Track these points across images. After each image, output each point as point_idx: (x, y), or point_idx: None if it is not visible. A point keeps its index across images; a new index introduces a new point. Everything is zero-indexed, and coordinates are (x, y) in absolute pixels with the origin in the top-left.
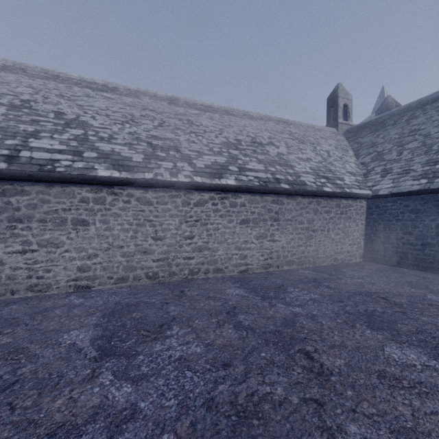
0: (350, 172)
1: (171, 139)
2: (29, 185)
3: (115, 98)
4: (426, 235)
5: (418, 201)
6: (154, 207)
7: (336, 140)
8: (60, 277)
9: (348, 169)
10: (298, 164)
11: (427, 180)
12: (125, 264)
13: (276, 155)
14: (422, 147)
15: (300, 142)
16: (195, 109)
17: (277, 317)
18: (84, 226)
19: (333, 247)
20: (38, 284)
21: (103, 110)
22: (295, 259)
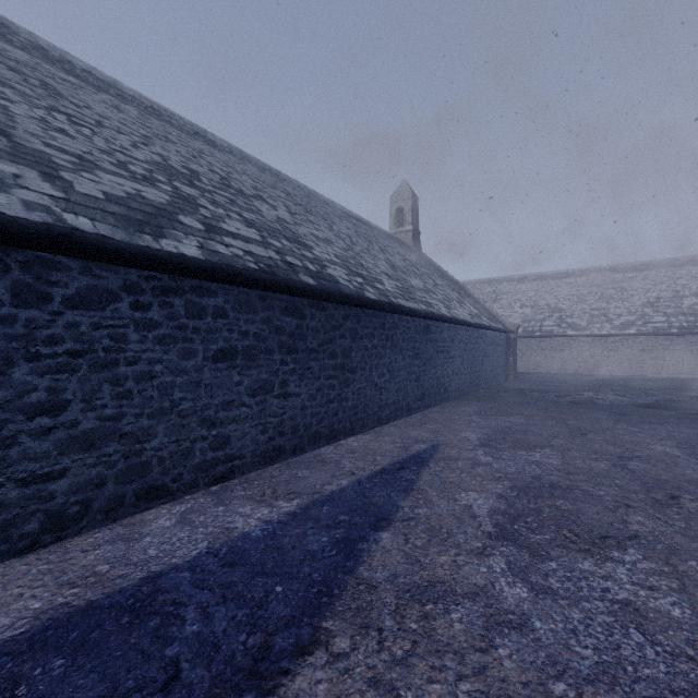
0: None
1: (603, 309)
2: (545, 339)
3: (572, 282)
4: None
5: None
6: (590, 344)
7: None
8: (555, 368)
9: None
10: None
11: None
12: (577, 365)
13: (688, 306)
14: None
15: None
16: (633, 271)
17: (625, 378)
18: (562, 351)
19: None
20: (548, 369)
21: (566, 296)
22: (684, 372)
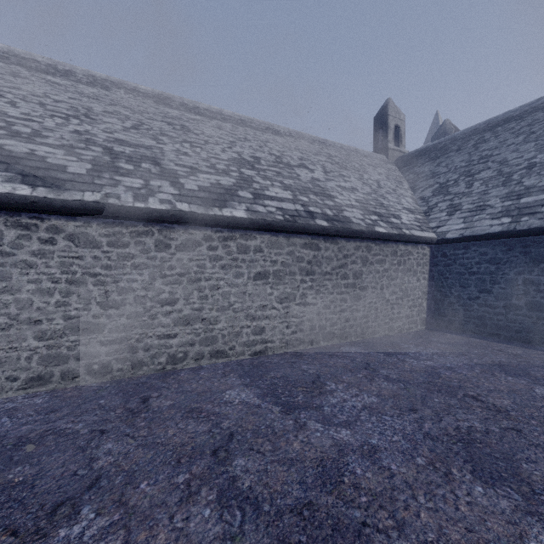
0: (408, 208)
1: (148, 147)
2: None
3: (66, 84)
4: (510, 294)
5: (500, 247)
6: (103, 251)
7: (387, 169)
8: None
9: (404, 204)
10: (339, 195)
11: (511, 218)
12: (44, 352)
13: (310, 180)
14: (499, 177)
15: (341, 167)
16: (196, 114)
17: (308, 460)
18: None
19: (387, 312)
20: None
21: (36, 96)
22: (336, 331)
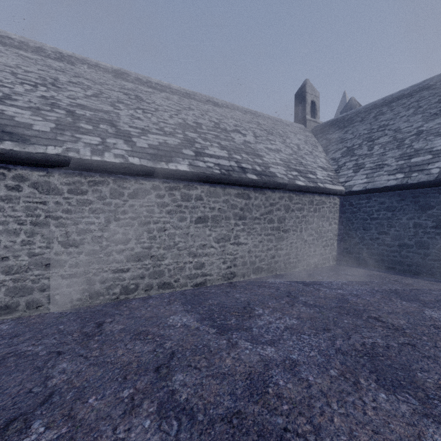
0: (322, 167)
1: (106, 112)
2: None
3: (36, 59)
4: (403, 235)
5: (395, 197)
6: (64, 198)
7: (305, 136)
8: None
9: (319, 163)
10: (267, 155)
11: (404, 174)
12: (10, 285)
13: (243, 143)
14: (394, 142)
15: (268, 133)
16: (148, 87)
17: (238, 374)
18: None
19: (305, 250)
20: None
21: (8, 67)
22: (264, 266)
